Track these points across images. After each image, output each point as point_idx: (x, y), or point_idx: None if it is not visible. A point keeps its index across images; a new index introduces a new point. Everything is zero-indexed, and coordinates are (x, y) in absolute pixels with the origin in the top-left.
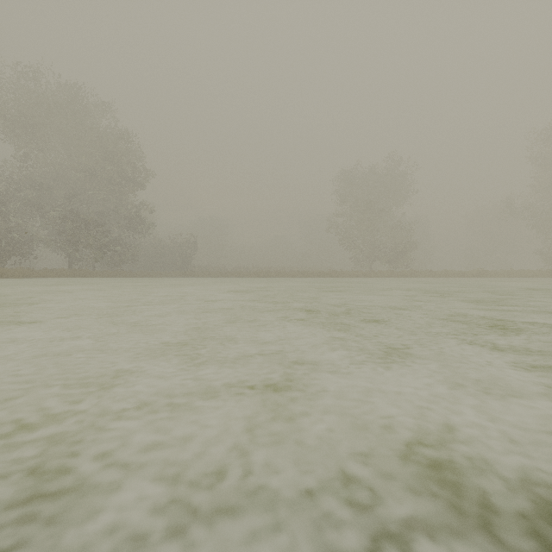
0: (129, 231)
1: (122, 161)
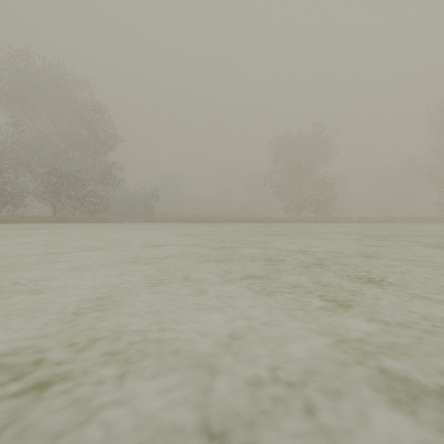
0: (103, 185)
1: (96, 128)
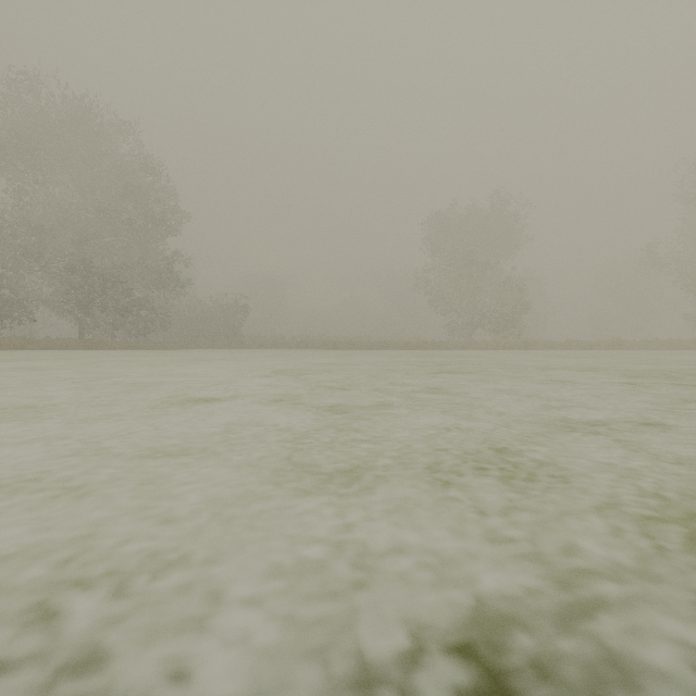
0: (160, 290)
1: (147, 198)
